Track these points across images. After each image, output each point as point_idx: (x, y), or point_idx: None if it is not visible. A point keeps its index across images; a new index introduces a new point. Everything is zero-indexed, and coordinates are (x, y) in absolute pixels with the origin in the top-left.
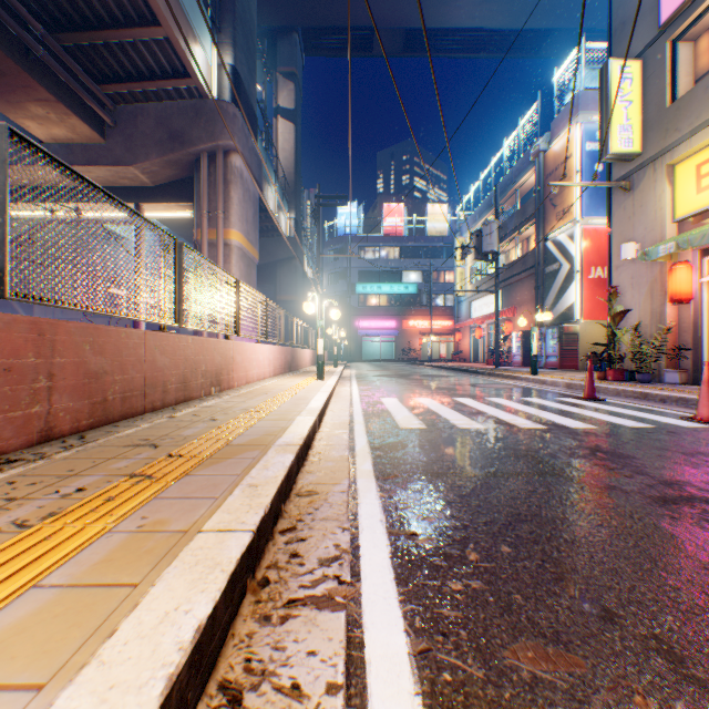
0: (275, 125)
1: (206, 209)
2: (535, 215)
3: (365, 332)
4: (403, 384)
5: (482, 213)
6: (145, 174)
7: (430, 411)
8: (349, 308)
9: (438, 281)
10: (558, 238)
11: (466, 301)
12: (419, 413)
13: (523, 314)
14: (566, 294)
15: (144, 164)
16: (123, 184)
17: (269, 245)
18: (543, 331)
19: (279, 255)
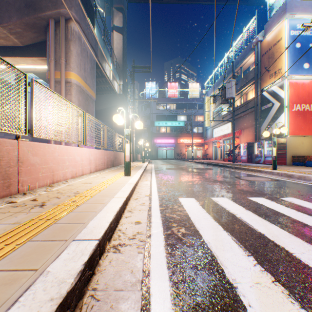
0: (112, 36)
1: (53, 57)
2: (255, 78)
3: (159, 145)
4: (189, 177)
5: (220, 83)
6: (12, 34)
7: (272, 245)
8: (151, 133)
9: (194, 120)
10: (271, 89)
11: (210, 129)
12: (266, 260)
13: (246, 133)
14: (277, 120)
15: (8, 24)
16: (1, 43)
17: (109, 98)
18: (262, 142)
19: (114, 103)
